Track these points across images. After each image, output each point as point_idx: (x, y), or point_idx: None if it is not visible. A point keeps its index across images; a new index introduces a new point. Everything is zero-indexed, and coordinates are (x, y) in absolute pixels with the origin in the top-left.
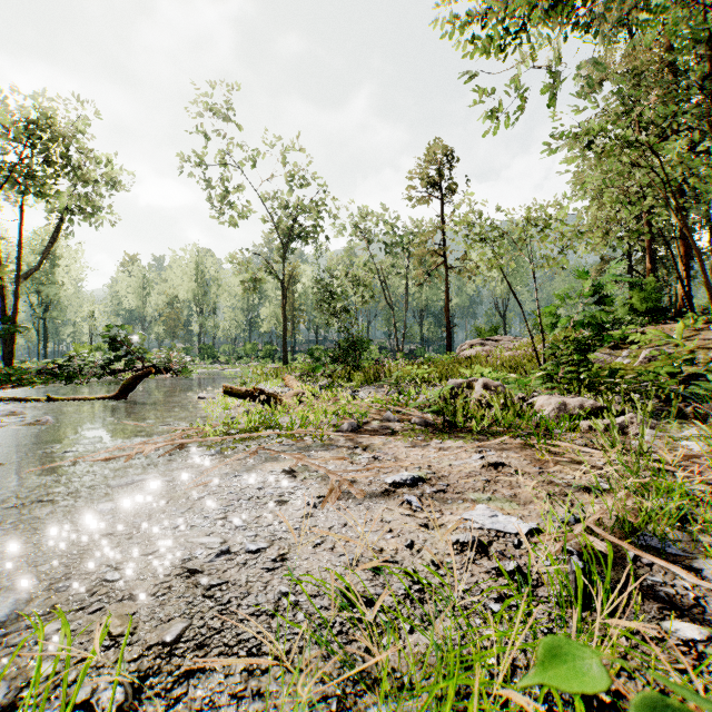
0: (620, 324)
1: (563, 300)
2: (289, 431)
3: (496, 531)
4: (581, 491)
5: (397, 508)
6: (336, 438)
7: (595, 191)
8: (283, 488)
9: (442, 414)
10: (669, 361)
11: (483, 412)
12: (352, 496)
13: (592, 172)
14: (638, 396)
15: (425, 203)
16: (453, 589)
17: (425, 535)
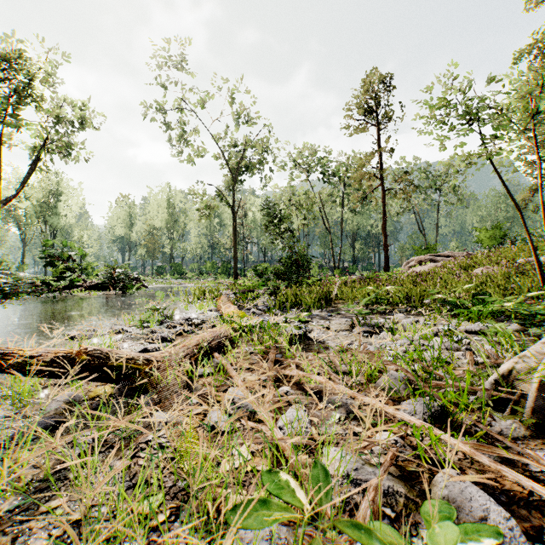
0: None
1: None
2: None
3: None
4: None
5: None
6: None
7: None
8: None
9: None
10: None
11: None
12: None
13: None
14: None
15: (363, 130)
16: None
17: None
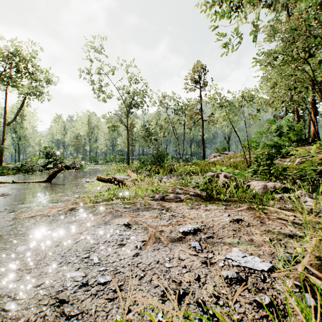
0: (285, 146)
1: (261, 134)
2: (128, 200)
3: (249, 268)
4: (287, 237)
5: (187, 250)
6: (152, 204)
7: (272, 85)
8: (123, 235)
9: (205, 191)
10: (310, 163)
11: (225, 189)
12: (161, 241)
13: (275, 73)
14: (297, 181)
15: (193, 90)
16: (230, 318)
17: (206, 270)
